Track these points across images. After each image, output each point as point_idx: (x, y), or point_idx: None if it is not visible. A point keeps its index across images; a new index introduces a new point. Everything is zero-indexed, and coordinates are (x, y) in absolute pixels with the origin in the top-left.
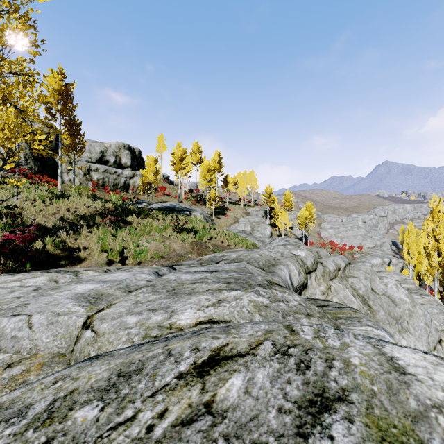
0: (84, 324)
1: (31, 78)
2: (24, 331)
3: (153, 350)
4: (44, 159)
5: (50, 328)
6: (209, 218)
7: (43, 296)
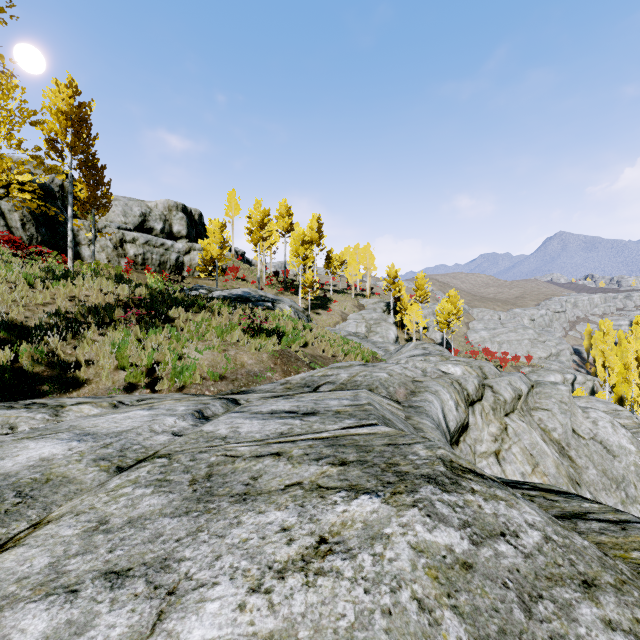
0: None
1: None
2: None
3: None
4: (53, 224)
5: None
6: (304, 313)
7: None
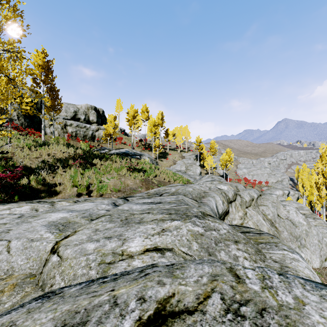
0: (52, 249)
1: (19, 54)
2: (3, 255)
3: (100, 295)
4: (32, 117)
5: (25, 252)
6: (155, 160)
7: (24, 223)
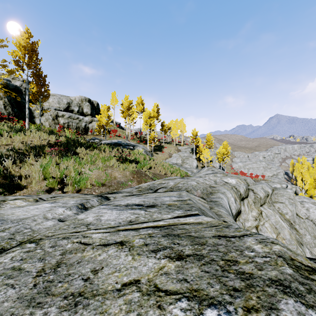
0: None
1: None
2: None
3: None
4: (21, 107)
5: None
6: (149, 152)
7: None
